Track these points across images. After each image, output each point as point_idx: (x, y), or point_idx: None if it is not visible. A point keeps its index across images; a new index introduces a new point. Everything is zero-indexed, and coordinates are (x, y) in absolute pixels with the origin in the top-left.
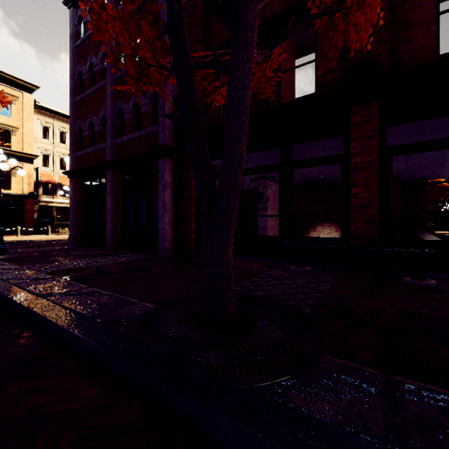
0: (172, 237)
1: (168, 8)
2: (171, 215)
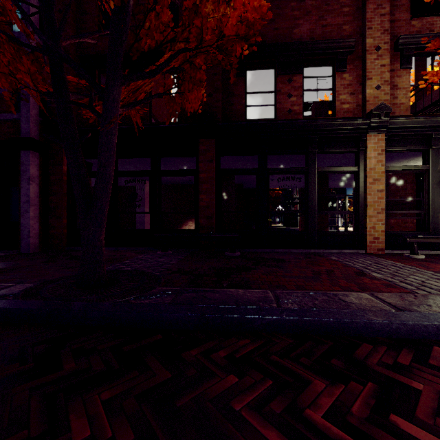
0: (39, 233)
1: (50, 58)
2: (38, 209)
